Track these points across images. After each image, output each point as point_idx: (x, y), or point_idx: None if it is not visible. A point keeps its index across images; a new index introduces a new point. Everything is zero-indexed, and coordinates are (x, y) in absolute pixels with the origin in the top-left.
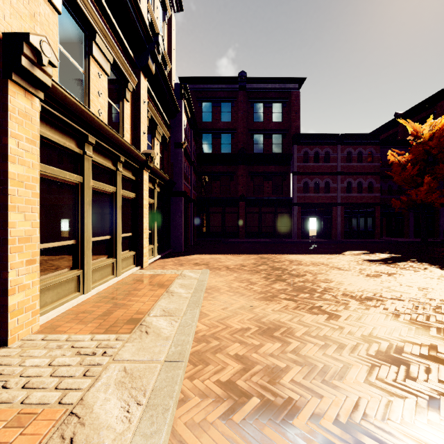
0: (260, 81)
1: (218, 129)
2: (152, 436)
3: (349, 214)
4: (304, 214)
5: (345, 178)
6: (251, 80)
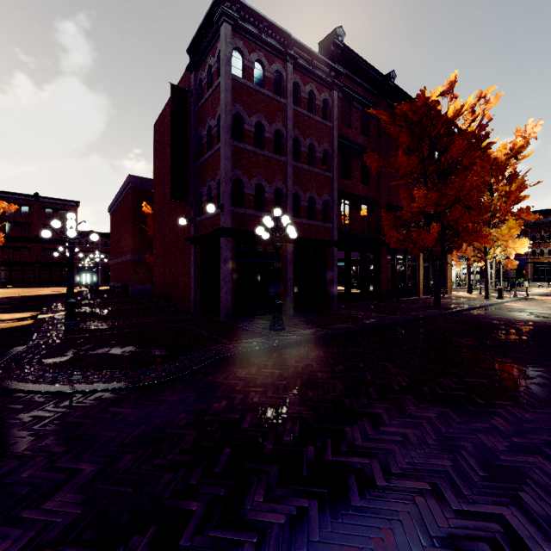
0: (50, 199)
1: (19, 222)
2: None
3: (107, 272)
4: (79, 272)
5: (104, 254)
6: (44, 197)
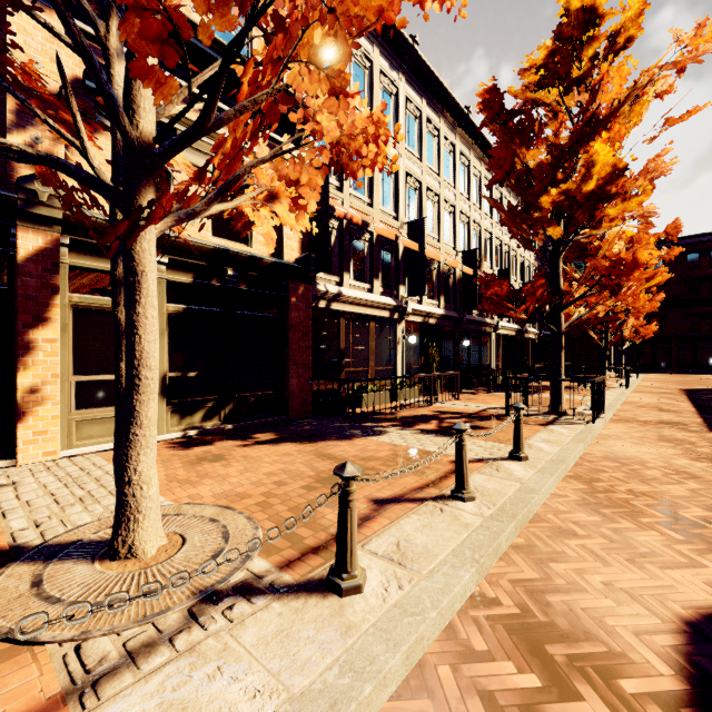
0: (694, 237)
1: None
2: (640, 377)
3: None
4: None
5: None
6: (684, 237)
